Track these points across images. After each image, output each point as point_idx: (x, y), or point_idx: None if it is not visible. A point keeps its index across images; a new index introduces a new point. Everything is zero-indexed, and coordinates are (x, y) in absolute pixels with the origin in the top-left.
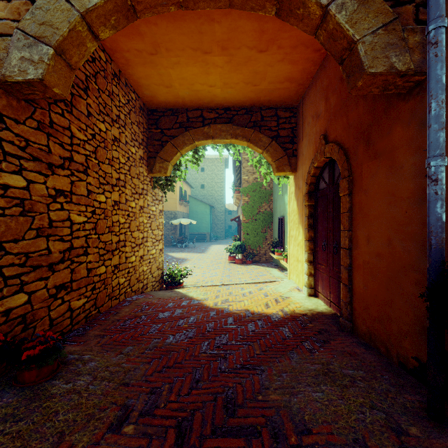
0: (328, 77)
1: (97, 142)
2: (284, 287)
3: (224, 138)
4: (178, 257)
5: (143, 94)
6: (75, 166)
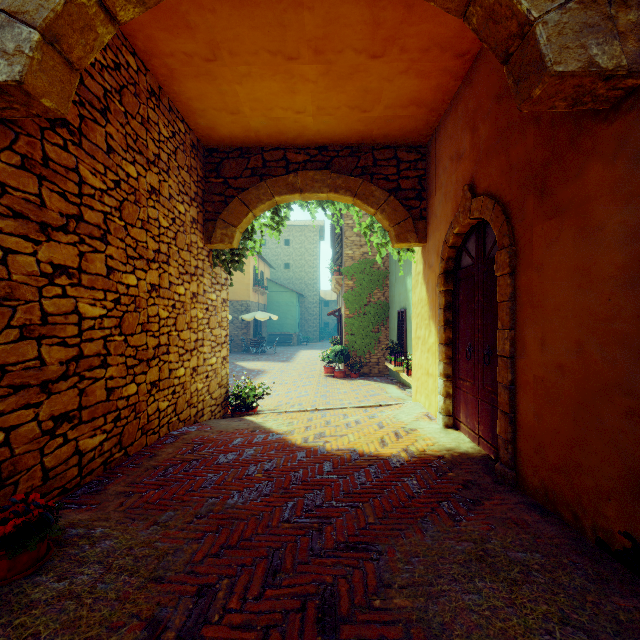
0: (476, 96)
1: (123, 193)
2: (408, 413)
3: (318, 191)
4: (251, 369)
5: (197, 125)
6: (86, 229)
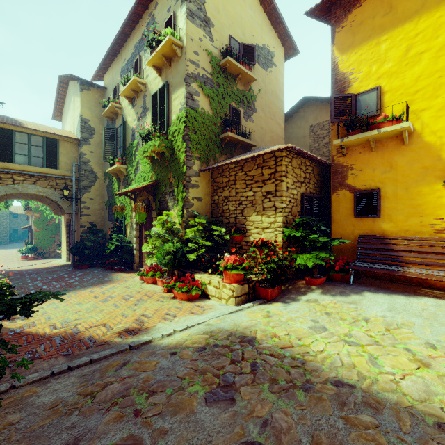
0: None
1: None
2: (58, 261)
3: (26, 198)
4: None
5: None
6: None
